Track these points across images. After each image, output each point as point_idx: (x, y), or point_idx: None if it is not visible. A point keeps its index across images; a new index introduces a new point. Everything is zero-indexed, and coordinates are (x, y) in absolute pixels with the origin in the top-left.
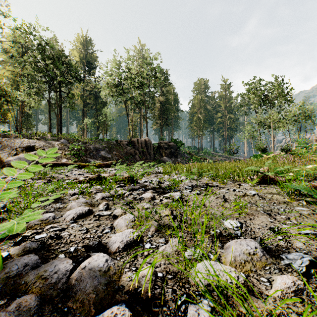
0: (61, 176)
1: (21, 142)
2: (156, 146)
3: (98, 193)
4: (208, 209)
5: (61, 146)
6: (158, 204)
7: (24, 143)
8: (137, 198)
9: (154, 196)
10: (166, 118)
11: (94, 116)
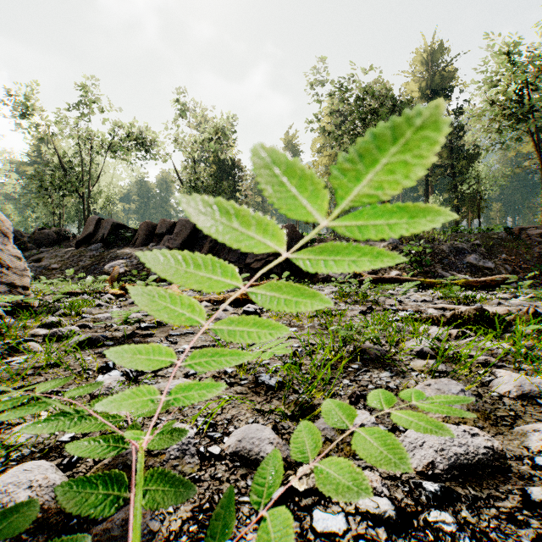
0: (389, 302)
1: None
2: None
3: (496, 369)
4: None
5: (388, 249)
6: None
7: None
8: None
9: None
10: None
11: (449, 188)
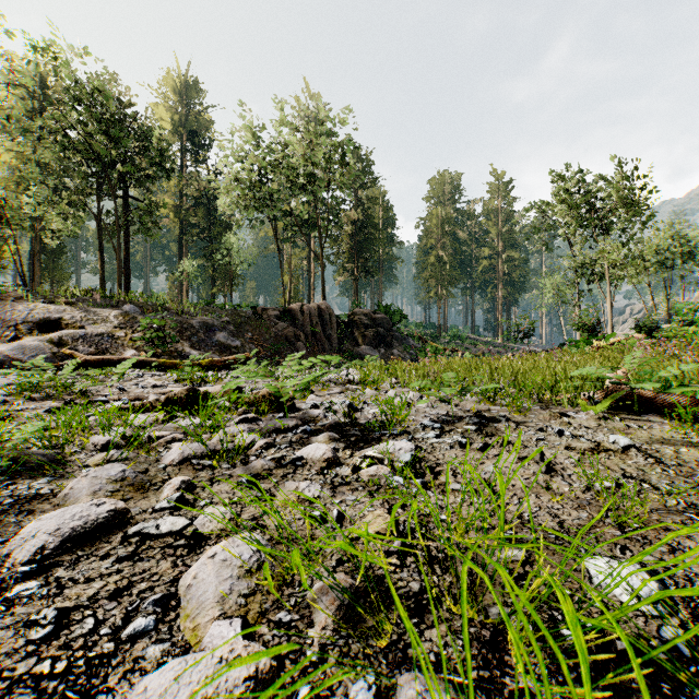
0: (107, 391)
1: (29, 310)
2: (345, 321)
3: (173, 443)
4: (507, 503)
5: (123, 320)
6: (349, 482)
7: (35, 314)
8: (286, 462)
9: (337, 455)
10: (366, 259)
11: (205, 254)
